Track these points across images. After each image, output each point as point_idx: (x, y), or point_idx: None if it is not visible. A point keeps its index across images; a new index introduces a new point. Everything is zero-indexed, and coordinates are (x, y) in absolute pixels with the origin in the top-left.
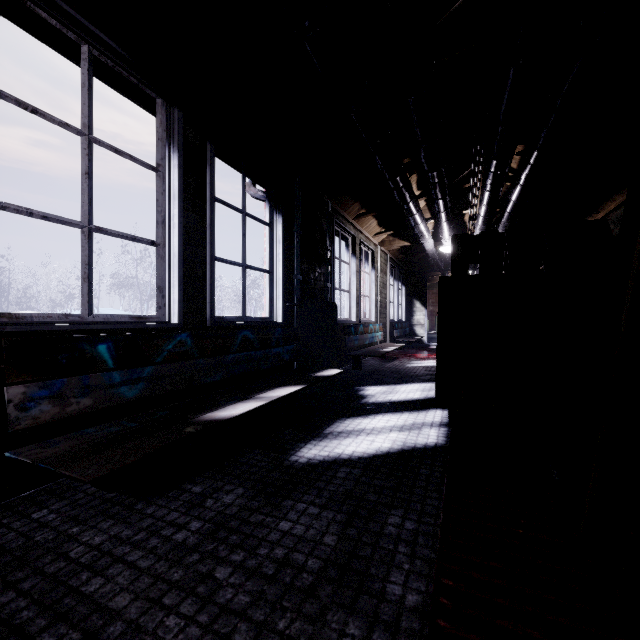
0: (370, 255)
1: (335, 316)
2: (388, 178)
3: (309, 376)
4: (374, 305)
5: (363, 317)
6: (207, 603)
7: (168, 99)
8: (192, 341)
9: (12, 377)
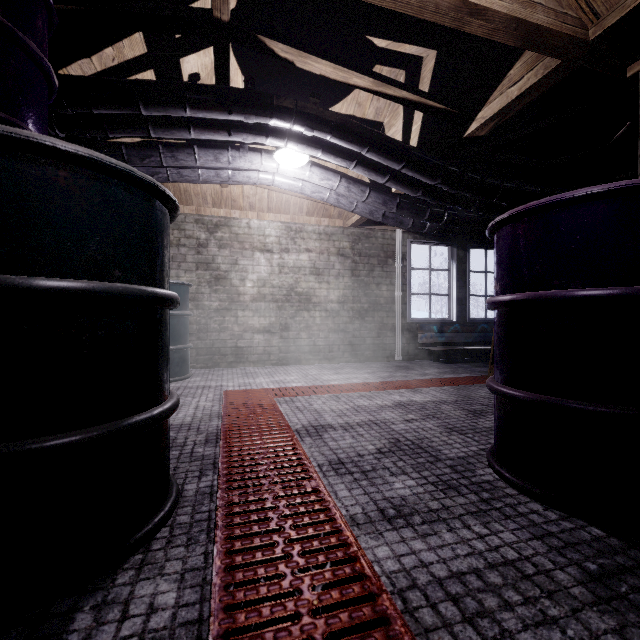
0: None
1: None
2: None
3: None
4: None
5: None
6: (455, 369)
7: (452, 245)
8: (459, 327)
9: (419, 332)
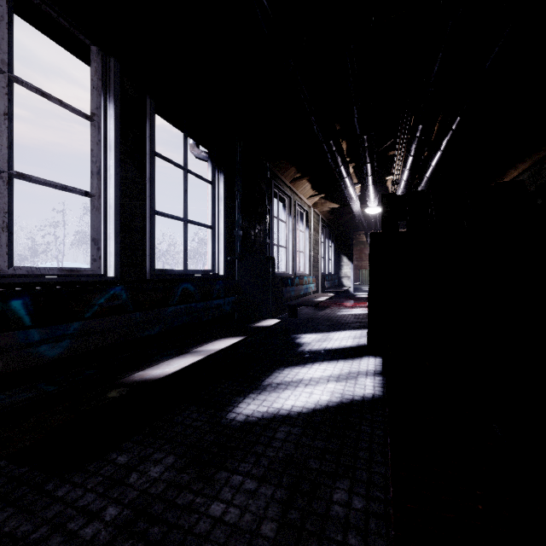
0: (304, 215)
1: (273, 269)
2: (323, 141)
3: (249, 327)
4: (308, 260)
5: (298, 270)
6: None
7: (104, 47)
8: (127, 294)
9: None
